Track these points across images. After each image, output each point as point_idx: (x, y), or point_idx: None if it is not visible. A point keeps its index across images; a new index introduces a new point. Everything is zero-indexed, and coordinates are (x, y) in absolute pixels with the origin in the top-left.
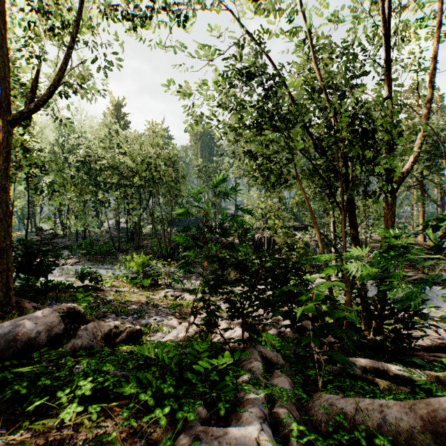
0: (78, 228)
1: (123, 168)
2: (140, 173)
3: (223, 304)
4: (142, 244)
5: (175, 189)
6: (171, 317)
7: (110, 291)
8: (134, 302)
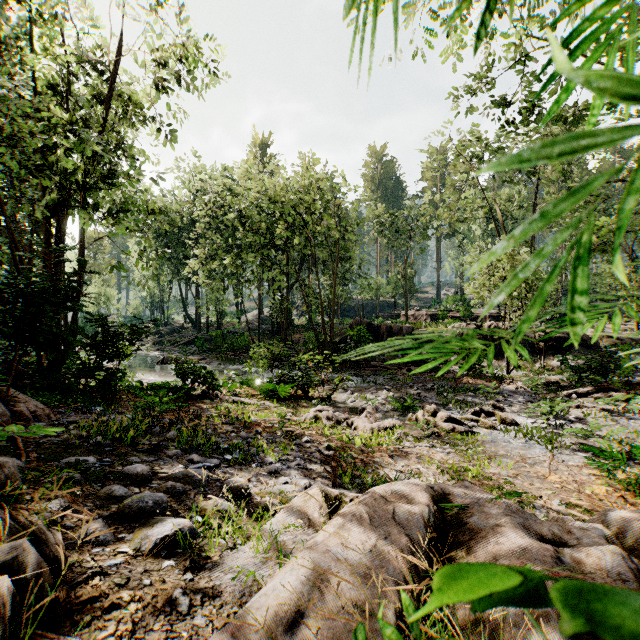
0: (213, 318)
1: (262, 218)
2: (284, 219)
3: (438, 446)
4: (291, 338)
5: (341, 248)
6: (319, 468)
7: (224, 401)
8: (249, 423)
